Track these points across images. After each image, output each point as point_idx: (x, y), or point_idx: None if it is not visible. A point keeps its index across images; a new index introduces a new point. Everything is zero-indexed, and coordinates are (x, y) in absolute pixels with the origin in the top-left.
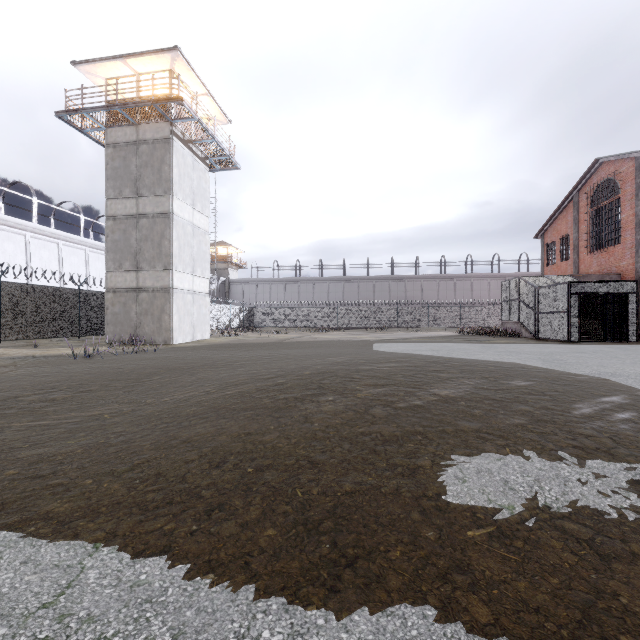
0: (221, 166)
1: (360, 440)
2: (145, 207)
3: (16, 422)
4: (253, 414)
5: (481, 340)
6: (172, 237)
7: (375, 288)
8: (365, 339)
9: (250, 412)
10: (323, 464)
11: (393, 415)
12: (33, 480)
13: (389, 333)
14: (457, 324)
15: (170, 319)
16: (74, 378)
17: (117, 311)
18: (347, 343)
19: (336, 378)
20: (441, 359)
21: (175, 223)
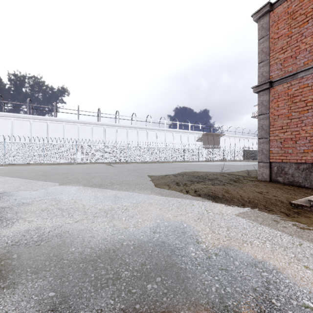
0: None
1: None
2: None
3: None
4: None
5: None
6: None
7: None
8: None
9: None
10: None
11: None
12: None
13: None
14: None
15: None
16: None
17: None
18: None
19: None
20: None
21: None
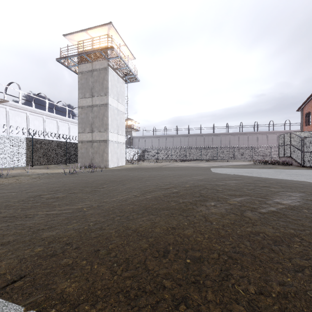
0: (130, 80)
1: (254, 239)
2: (96, 101)
3: (40, 211)
4: (169, 213)
5: (270, 167)
6: (108, 115)
7: (205, 139)
8: (203, 166)
9: (166, 211)
10: (240, 260)
11: (263, 218)
12: (51, 258)
13: (214, 163)
14: (250, 158)
15: (107, 155)
16: (66, 185)
17: (83, 152)
18: (195, 168)
19: (207, 190)
20: (260, 178)
21: (109, 109)
